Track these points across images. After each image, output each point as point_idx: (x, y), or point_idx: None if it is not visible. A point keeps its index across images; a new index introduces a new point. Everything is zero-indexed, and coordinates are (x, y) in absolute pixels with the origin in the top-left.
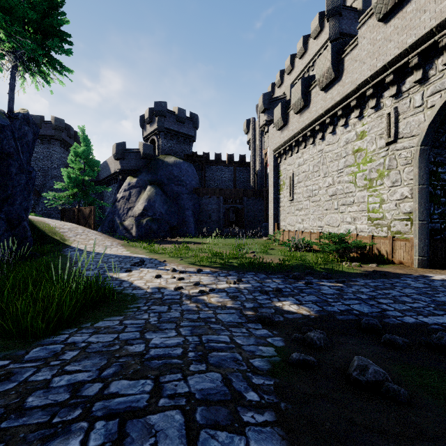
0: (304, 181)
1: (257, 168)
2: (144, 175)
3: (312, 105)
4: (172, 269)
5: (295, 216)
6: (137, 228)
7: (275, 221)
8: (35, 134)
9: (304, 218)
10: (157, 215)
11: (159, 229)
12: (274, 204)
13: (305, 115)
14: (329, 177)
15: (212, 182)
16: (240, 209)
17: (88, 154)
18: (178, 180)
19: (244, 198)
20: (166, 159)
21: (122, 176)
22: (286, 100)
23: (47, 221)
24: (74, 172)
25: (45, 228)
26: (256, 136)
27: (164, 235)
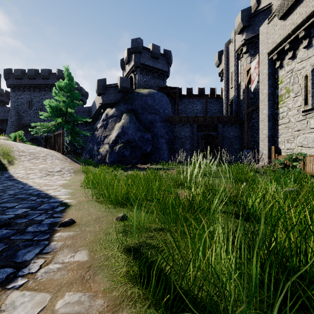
0: None
1: (231, 96)
2: (120, 105)
3: None
4: None
5: None
6: (110, 154)
7: (270, 144)
8: None
9: None
10: (129, 142)
11: (131, 156)
12: (269, 122)
13: None
14: None
15: (184, 114)
16: (214, 136)
17: (70, 86)
18: (152, 109)
19: (219, 125)
20: (141, 91)
21: (104, 110)
22: (271, 9)
23: (14, 145)
24: (56, 102)
25: (3, 151)
26: (230, 65)
27: (137, 162)
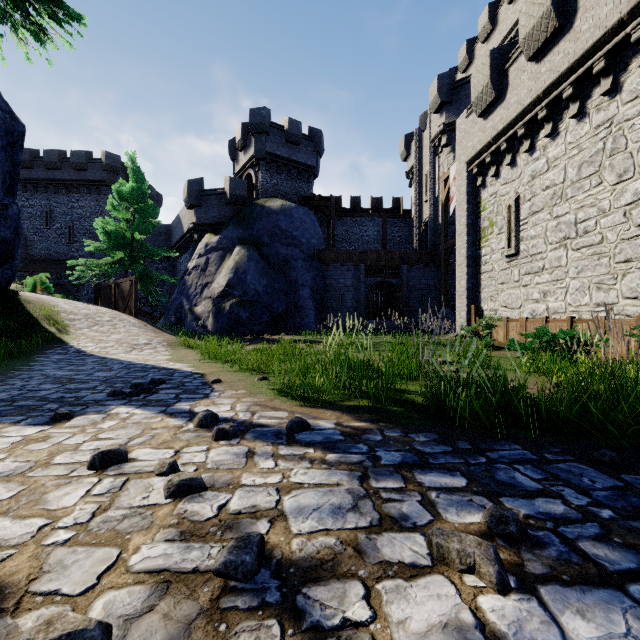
0: (551, 207)
1: (425, 215)
2: (231, 229)
3: (582, 17)
4: (199, 416)
5: (521, 287)
6: (215, 317)
7: (471, 302)
8: (10, 133)
9: (551, 289)
10: (249, 295)
11: (252, 319)
12: (468, 268)
13: (558, 51)
14: (637, 178)
15: (346, 244)
16: (395, 286)
17: (139, 194)
18: (288, 237)
19: (402, 267)
20: (268, 203)
21: (199, 235)
22: None
23: (53, 302)
24: (115, 224)
25: (42, 312)
26: (423, 161)
27: (261, 331)
